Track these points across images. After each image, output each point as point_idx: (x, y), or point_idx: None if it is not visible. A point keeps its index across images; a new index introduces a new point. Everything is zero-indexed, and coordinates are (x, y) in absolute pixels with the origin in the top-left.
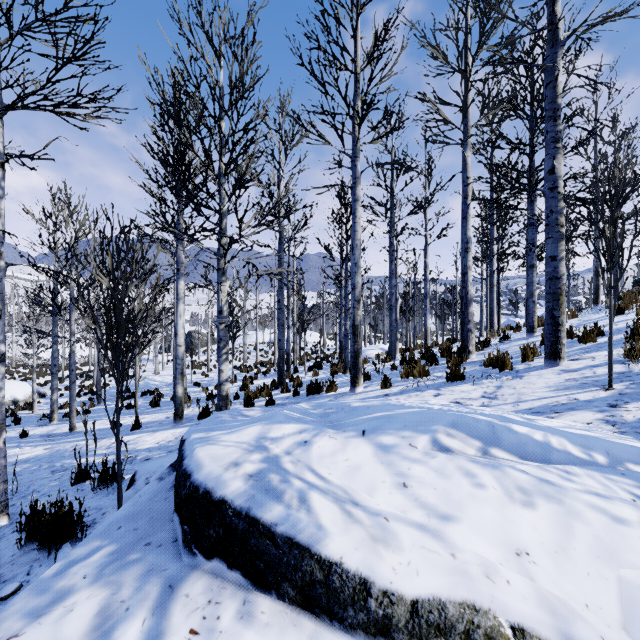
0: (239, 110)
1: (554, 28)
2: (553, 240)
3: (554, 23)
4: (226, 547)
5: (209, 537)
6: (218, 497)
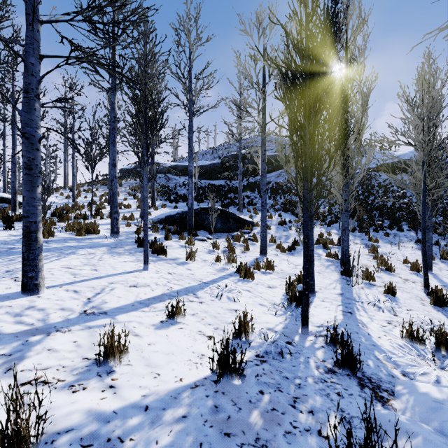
0: None
1: (5, 132)
2: (5, 173)
3: (5, 131)
4: None
5: None
6: None
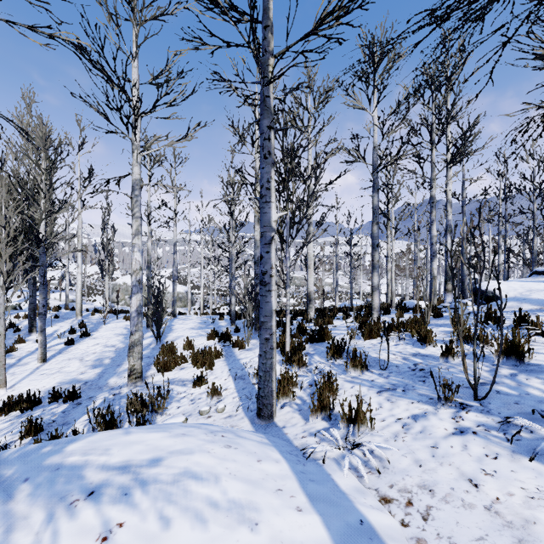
0: (543, 181)
1: None
2: None
3: None
4: (543, 274)
5: (540, 273)
6: (541, 269)
